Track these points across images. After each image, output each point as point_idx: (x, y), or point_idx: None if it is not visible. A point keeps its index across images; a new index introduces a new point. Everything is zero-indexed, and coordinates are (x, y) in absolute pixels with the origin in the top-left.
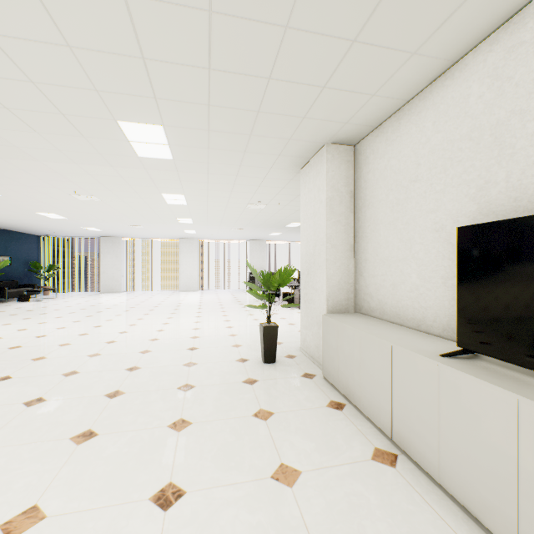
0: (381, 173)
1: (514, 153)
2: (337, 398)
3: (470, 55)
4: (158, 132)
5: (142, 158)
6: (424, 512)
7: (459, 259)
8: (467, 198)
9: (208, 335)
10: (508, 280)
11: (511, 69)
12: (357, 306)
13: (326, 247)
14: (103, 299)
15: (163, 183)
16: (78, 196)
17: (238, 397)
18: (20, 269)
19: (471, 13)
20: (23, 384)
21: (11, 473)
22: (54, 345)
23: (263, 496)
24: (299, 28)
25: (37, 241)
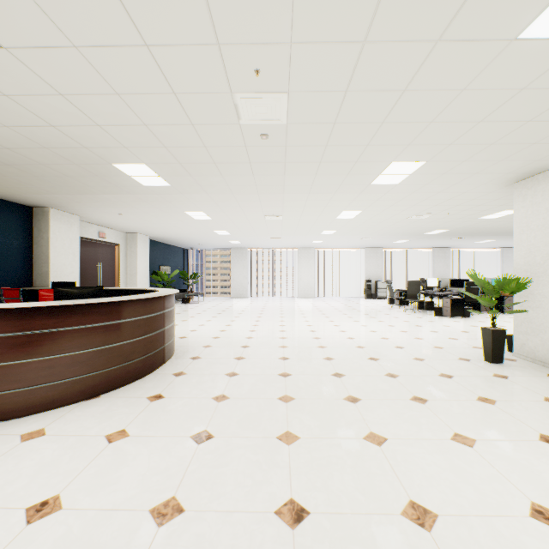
0: None
1: None
2: None
3: None
4: (415, 166)
5: (369, 186)
6: None
7: None
8: None
9: (393, 337)
10: None
11: None
12: None
13: None
14: (244, 303)
15: (358, 202)
16: (269, 217)
17: (508, 387)
18: (175, 277)
19: None
20: (306, 363)
21: (404, 414)
22: (275, 337)
23: None
24: None
25: (182, 253)
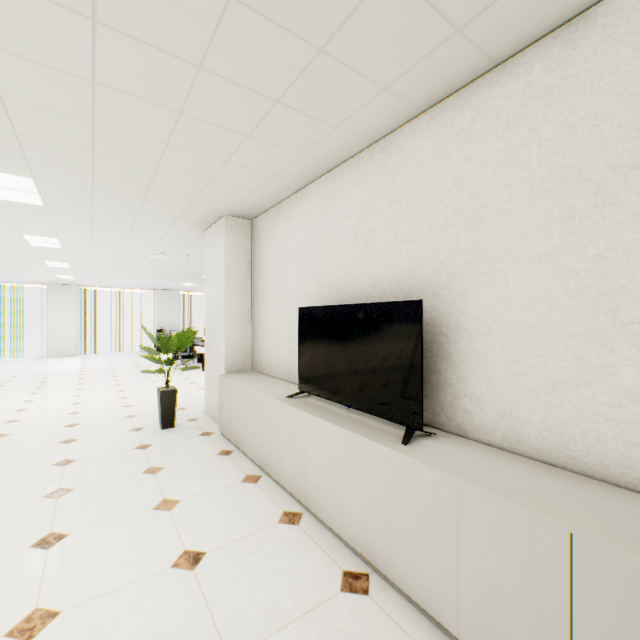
0: (269, 251)
1: (330, 261)
2: (228, 447)
3: (313, 184)
4: (25, 182)
5: None
6: (265, 502)
7: (299, 330)
8: (312, 284)
9: (93, 408)
10: (317, 345)
11: (329, 205)
12: (254, 365)
13: (225, 312)
14: None
15: (28, 224)
16: None
17: (128, 461)
18: None
19: (304, 165)
20: None
21: None
22: None
23: (144, 520)
24: (179, 147)
25: None
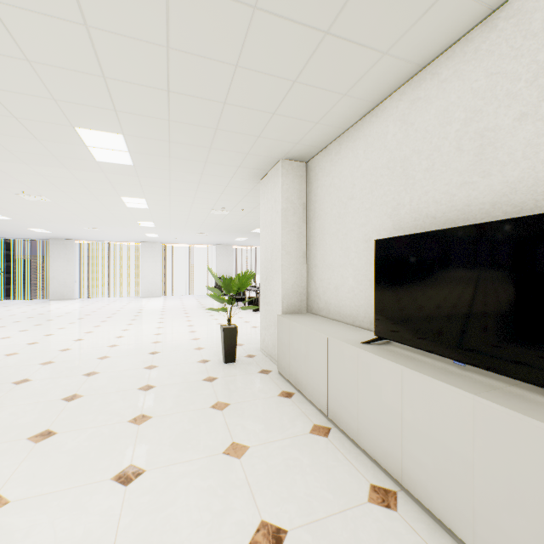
0: (327, 189)
1: (414, 183)
2: (288, 388)
3: (388, 100)
4: (118, 140)
5: (100, 163)
6: (343, 465)
7: (376, 266)
8: (386, 216)
9: (170, 339)
10: (405, 282)
11: (413, 117)
12: (309, 307)
13: (281, 254)
14: (53, 307)
15: (123, 186)
16: (26, 196)
17: (197, 393)
18: None
19: (383, 71)
20: None
21: None
22: None
23: (214, 467)
24: (247, 68)
25: None
